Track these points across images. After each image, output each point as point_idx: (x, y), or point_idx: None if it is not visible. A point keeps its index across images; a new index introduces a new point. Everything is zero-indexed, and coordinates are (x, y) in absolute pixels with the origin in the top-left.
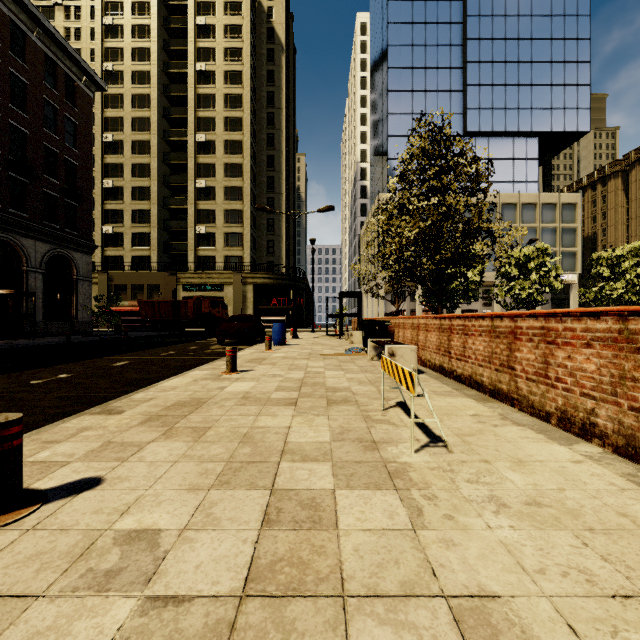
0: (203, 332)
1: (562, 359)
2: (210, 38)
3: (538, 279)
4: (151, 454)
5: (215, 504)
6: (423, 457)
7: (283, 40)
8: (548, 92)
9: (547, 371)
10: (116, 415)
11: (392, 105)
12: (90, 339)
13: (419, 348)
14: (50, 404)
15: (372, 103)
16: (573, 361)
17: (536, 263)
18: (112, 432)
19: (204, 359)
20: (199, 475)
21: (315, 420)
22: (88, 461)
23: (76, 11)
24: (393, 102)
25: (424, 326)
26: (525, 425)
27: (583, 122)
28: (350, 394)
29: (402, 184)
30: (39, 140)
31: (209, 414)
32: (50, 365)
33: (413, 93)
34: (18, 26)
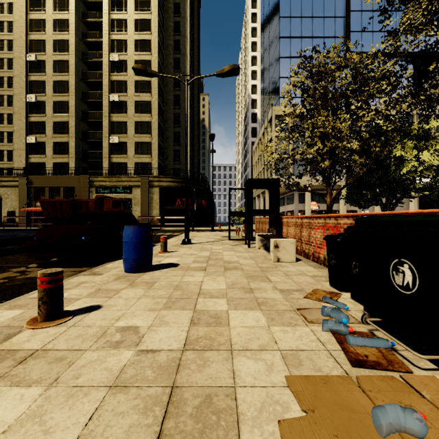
0: None
1: None
2: None
3: None
4: None
5: None
6: None
7: None
8: None
9: None
10: None
11: (283, 30)
12: None
13: None
14: None
15: (263, 39)
16: None
17: None
18: None
19: None
20: None
21: None
22: None
23: None
24: (284, 27)
25: None
26: None
27: None
28: None
29: None
30: None
31: None
32: None
33: (302, 19)
34: None
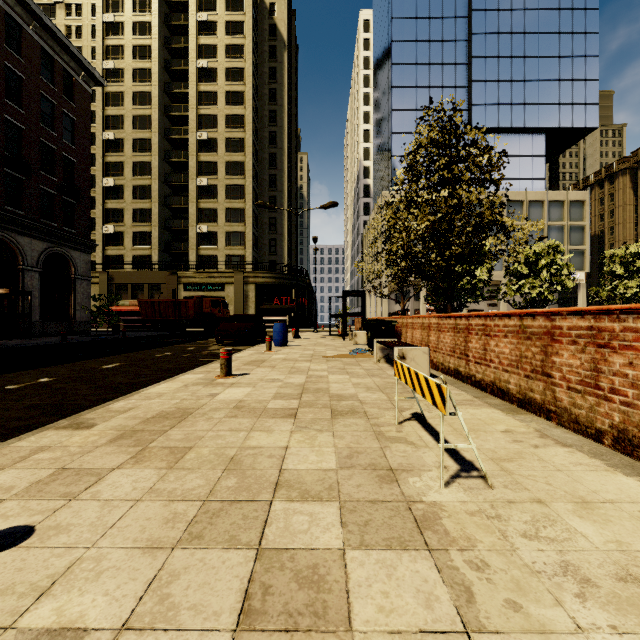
0: (204, 332)
1: (620, 366)
2: (211, 35)
3: (549, 277)
4: (110, 488)
5: (176, 577)
6: (456, 494)
7: (285, 37)
8: (555, 87)
9: (598, 380)
10: (84, 430)
11: (396, 101)
12: (87, 339)
13: (430, 350)
14: (16, 415)
15: (375, 100)
16: (637, 369)
17: (547, 261)
18: (72, 454)
19: (200, 361)
20: (164, 523)
21: (317, 438)
22: (26, 499)
23: (77, 9)
24: (397, 98)
25: (436, 326)
26: (572, 446)
27: (591, 118)
28: (357, 403)
29: (409, 177)
30: (36, 136)
31: (193, 429)
32: (35, 367)
33: (417, 89)
34: (14, 19)
